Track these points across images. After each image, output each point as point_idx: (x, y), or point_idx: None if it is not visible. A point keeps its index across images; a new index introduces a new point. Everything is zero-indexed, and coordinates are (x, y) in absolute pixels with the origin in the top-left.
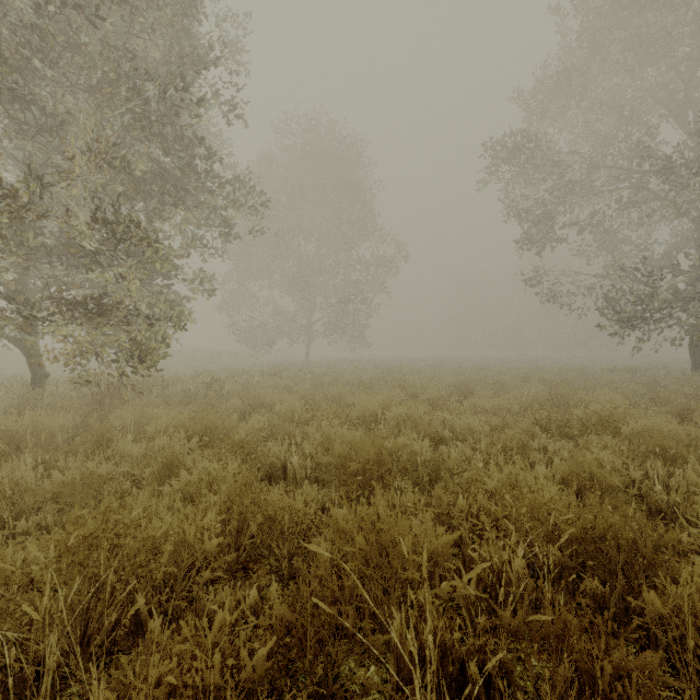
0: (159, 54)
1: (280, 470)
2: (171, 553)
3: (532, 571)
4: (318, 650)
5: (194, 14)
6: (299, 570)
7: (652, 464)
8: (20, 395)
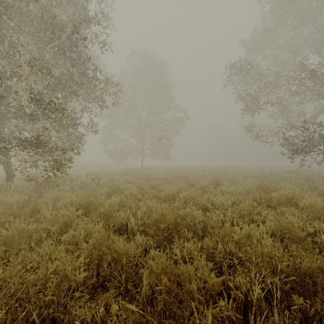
0: (66, 16)
1: (125, 226)
2: (57, 282)
3: (263, 292)
4: None
5: None
6: (131, 289)
7: (318, 223)
8: None
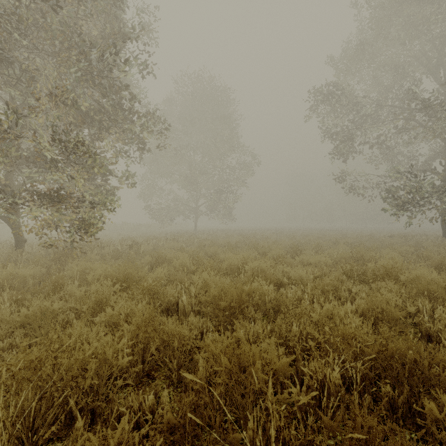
0: (96, 31)
1: (175, 305)
2: (96, 368)
3: (343, 379)
4: (195, 442)
5: (120, 6)
6: (184, 378)
7: (421, 301)
8: (7, 254)
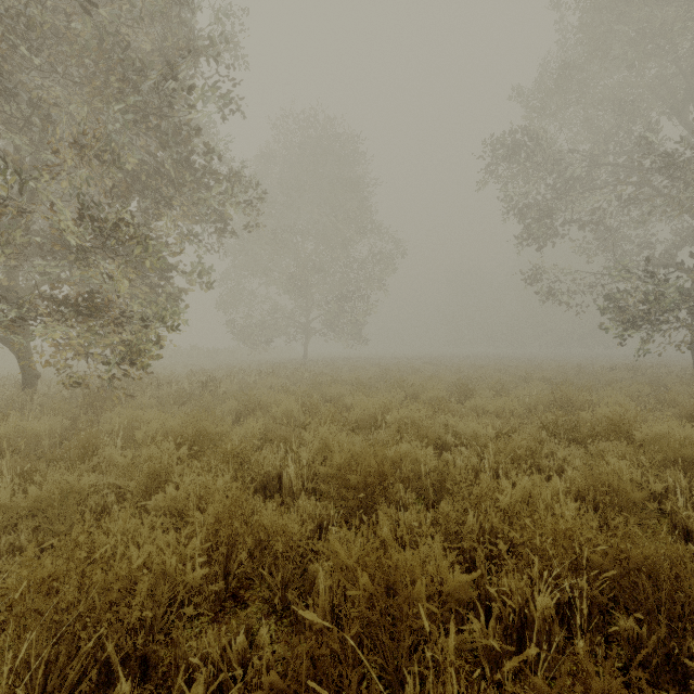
0: (150, 44)
1: (275, 480)
2: (149, 588)
3: (556, 607)
4: None
5: (188, 5)
6: (294, 603)
7: (672, 474)
8: (9, 396)
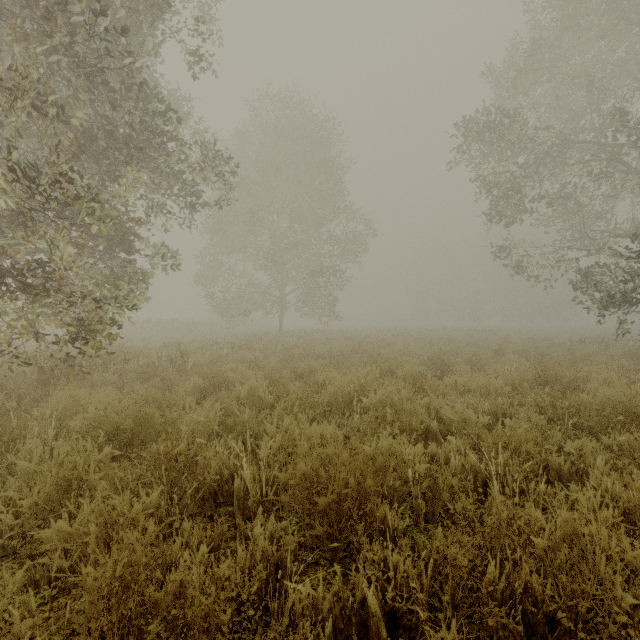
0: None
1: (228, 483)
2: None
3: None
4: None
5: None
6: None
7: None
8: None
